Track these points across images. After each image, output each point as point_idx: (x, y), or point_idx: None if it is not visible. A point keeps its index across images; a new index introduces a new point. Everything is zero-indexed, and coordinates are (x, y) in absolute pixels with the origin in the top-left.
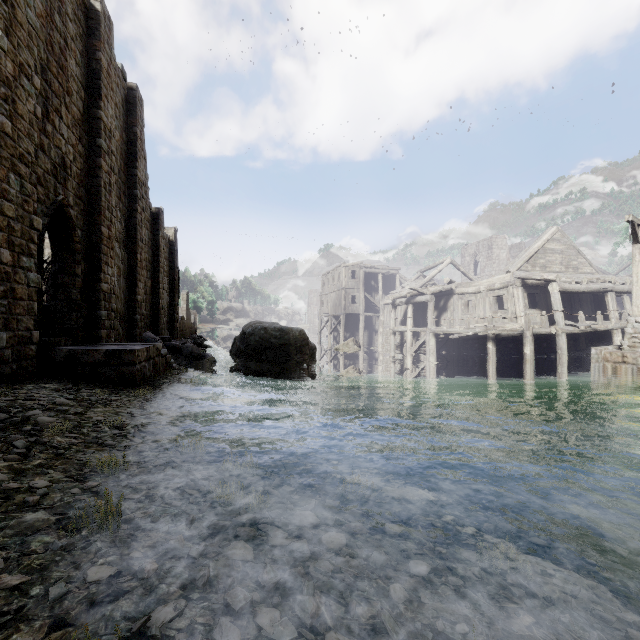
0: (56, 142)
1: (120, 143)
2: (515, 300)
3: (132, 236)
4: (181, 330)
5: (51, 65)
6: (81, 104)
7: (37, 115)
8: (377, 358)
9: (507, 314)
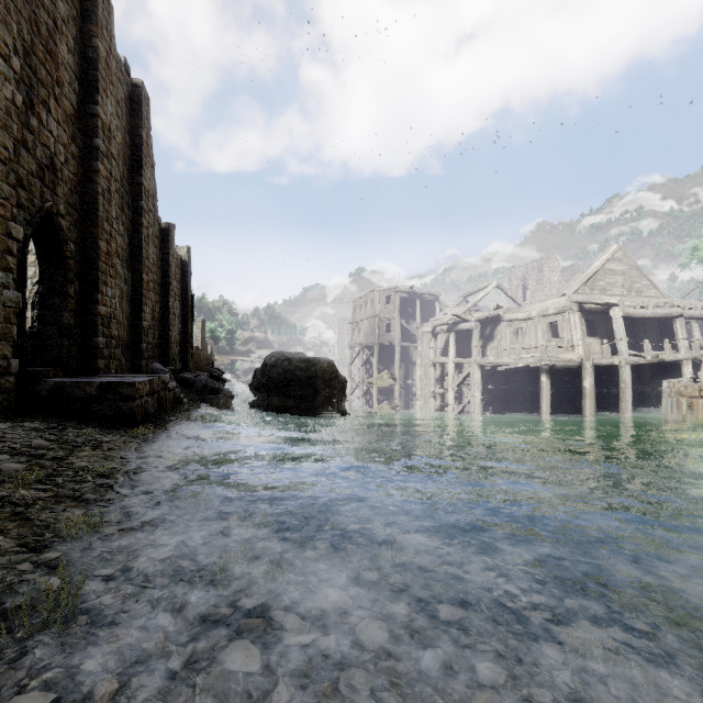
0: (43, 139)
1: (123, 147)
2: (572, 327)
3: (137, 253)
4: (196, 362)
5: (36, 49)
6: (74, 98)
7: (16, 104)
8: (415, 393)
9: (562, 343)
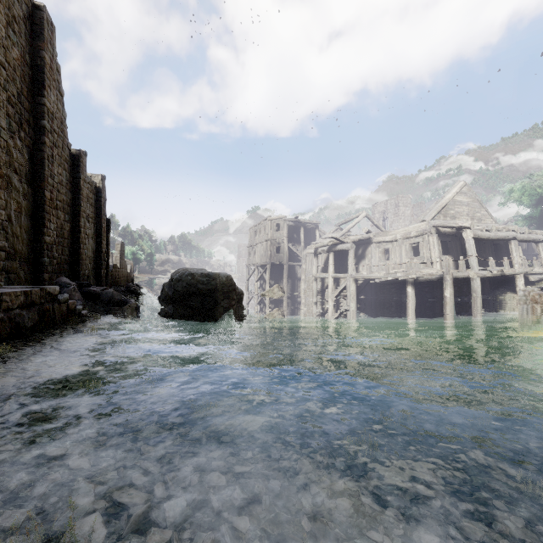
0: None
1: (21, 64)
2: (431, 247)
3: (39, 171)
4: (114, 278)
5: None
6: None
7: None
8: (300, 303)
9: (423, 260)
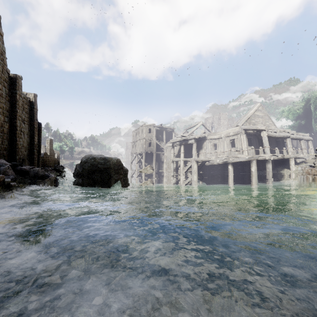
0: None
1: None
2: (242, 141)
3: None
4: (44, 161)
5: None
6: None
7: None
8: (163, 176)
9: (237, 149)
